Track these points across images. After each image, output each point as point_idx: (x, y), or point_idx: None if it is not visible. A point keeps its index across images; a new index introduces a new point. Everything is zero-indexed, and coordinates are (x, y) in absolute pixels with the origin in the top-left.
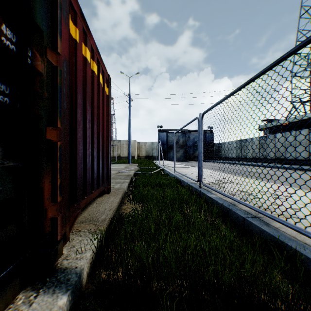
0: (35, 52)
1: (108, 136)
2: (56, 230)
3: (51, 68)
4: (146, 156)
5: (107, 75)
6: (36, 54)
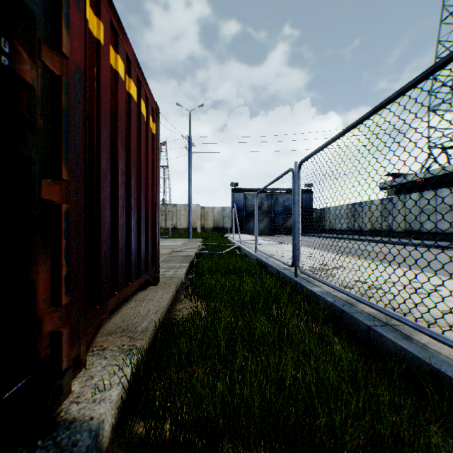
0: (19, 49)
1: (155, 197)
2: (60, 353)
3: (51, 79)
4: (214, 228)
5: (154, 103)
6: (20, 52)
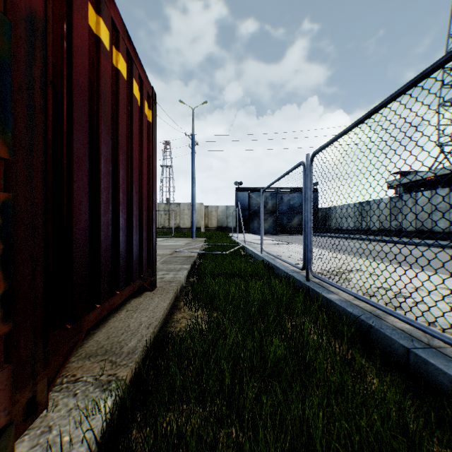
0: None
1: (152, 192)
2: None
3: None
4: (218, 227)
5: (150, 88)
6: None
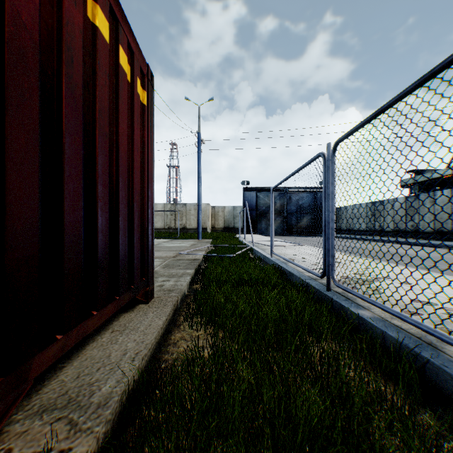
0: None
1: (147, 188)
2: None
3: None
4: (225, 228)
5: (144, 65)
6: None
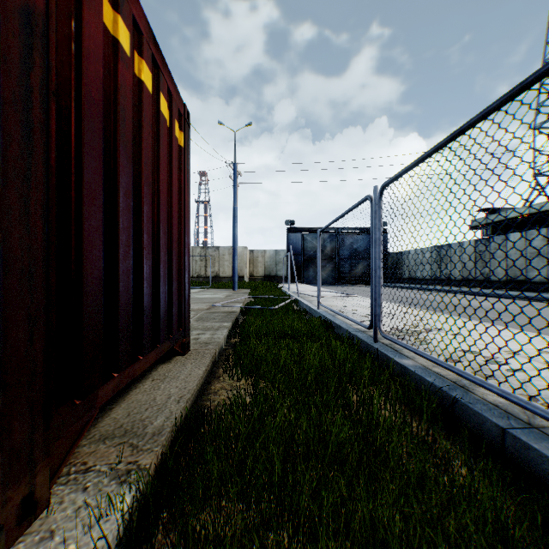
0: None
1: (184, 233)
2: None
3: None
4: (265, 276)
5: (181, 105)
6: None
